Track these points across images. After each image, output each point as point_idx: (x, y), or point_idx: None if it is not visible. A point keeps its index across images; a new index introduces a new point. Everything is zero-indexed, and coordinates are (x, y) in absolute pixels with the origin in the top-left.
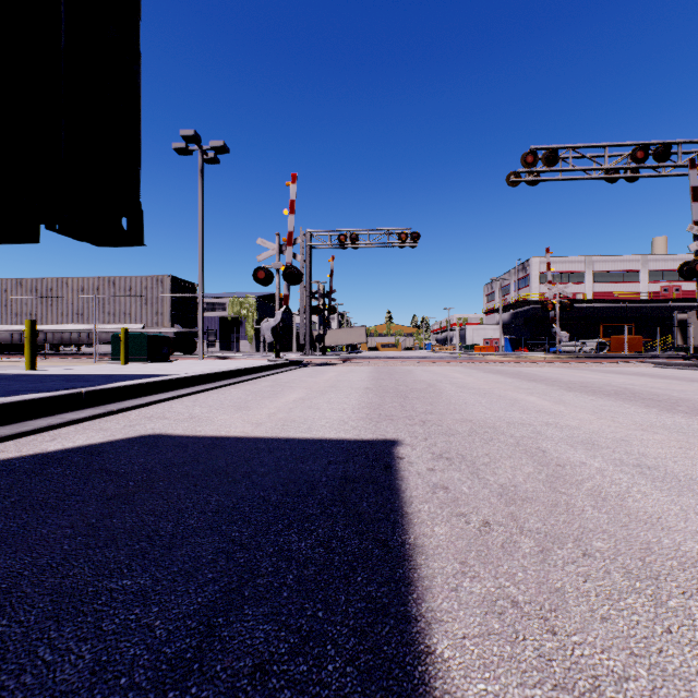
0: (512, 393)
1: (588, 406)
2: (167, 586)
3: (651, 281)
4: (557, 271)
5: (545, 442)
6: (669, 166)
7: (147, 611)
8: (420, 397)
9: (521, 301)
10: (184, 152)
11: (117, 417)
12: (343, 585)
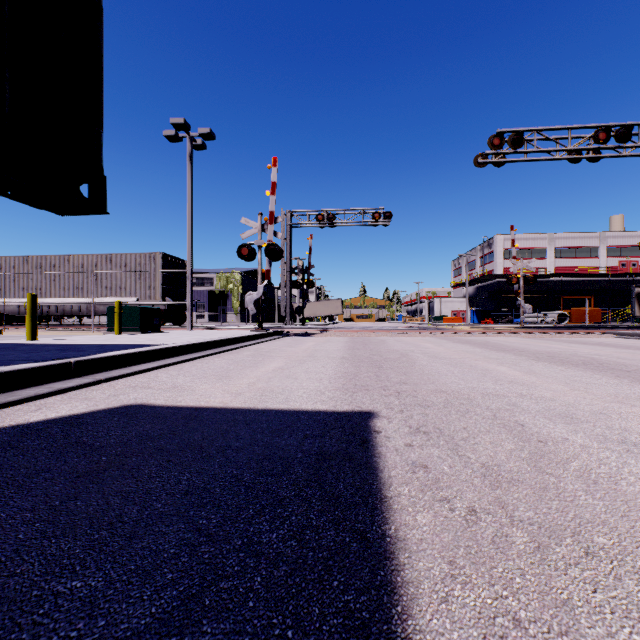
0: (482, 363)
1: (559, 376)
2: (120, 589)
3: (609, 257)
4: (520, 247)
5: (523, 415)
6: (630, 146)
7: (92, 625)
8: (394, 367)
9: (487, 275)
10: (175, 138)
11: (103, 386)
12: (316, 591)
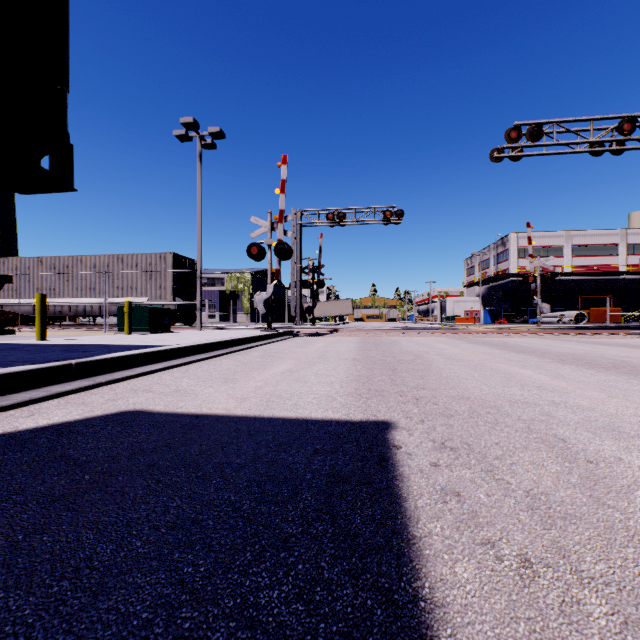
0: (503, 365)
1: (591, 381)
2: None
3: (630, 254)
4: (536, 245)
5: (561, 427)
6: None
7: None
8: (409, 369)
9: (501, 274)
10: (185, 138)
11: (104, 389)
12: None
